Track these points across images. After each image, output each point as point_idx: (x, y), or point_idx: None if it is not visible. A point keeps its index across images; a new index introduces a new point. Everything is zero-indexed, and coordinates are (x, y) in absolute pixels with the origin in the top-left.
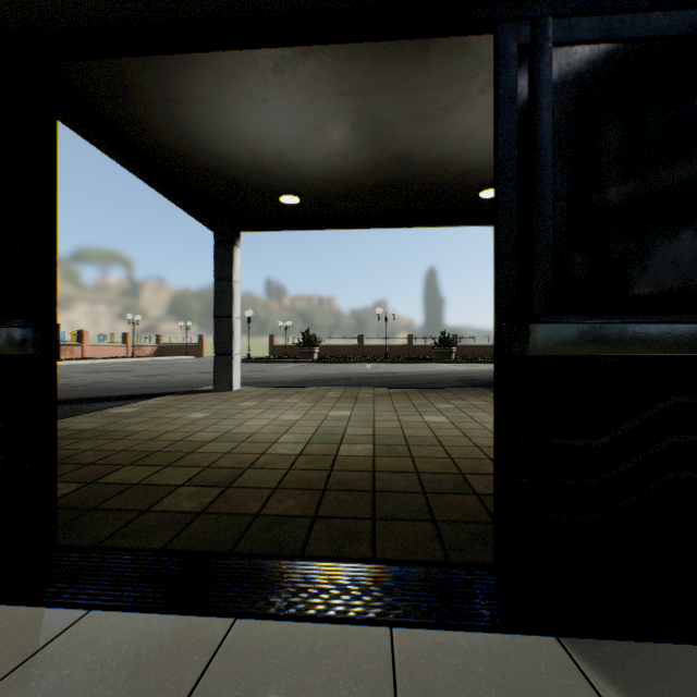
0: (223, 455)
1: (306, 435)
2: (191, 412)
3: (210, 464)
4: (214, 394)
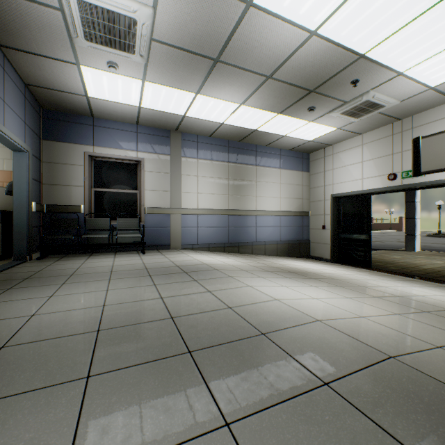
0: (403, 265)
1: (437, 266)
2: (393, 256)
3: (399, 265)
4: (404, 252)
